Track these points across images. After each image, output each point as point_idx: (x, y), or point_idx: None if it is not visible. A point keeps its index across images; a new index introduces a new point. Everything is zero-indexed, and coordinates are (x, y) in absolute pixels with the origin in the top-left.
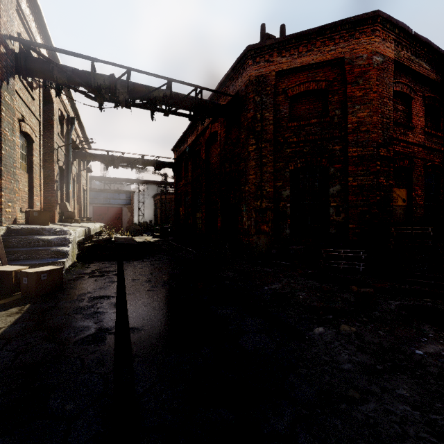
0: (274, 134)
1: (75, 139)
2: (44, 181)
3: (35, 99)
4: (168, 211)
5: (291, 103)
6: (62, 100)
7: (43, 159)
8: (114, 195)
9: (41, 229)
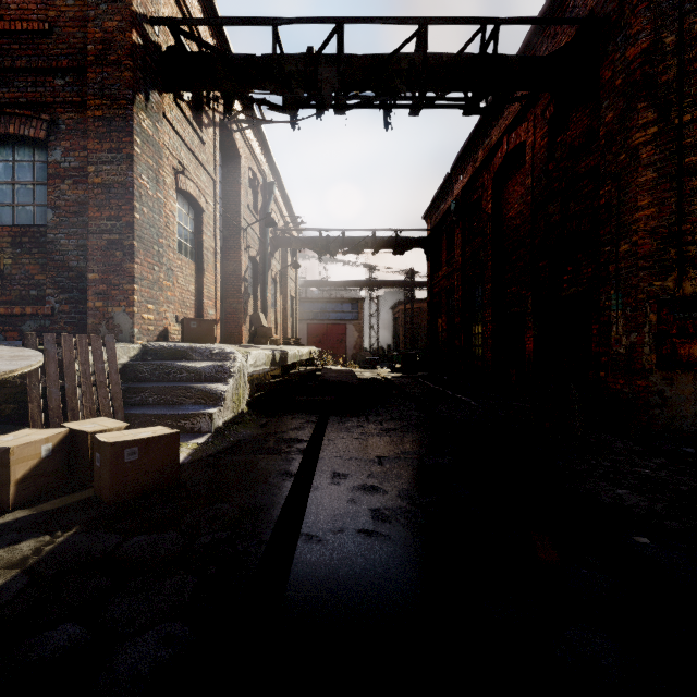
0: None
1: (277, 218)
2: (228, 280)
3: (205, 142)
4: (416, 329)
5: None
6: (254, 155)
7: (227, 246)
8: (335, 306)
9: (189, 350)
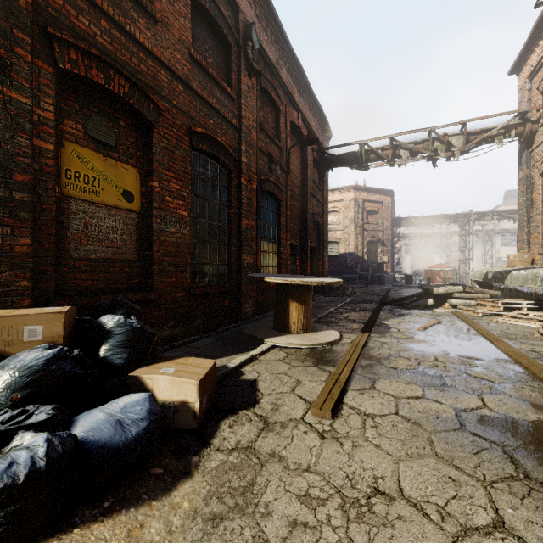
0: None
1: None
2: None
3: None
4: None
5: None
6: None
7: None
8: None
9: None
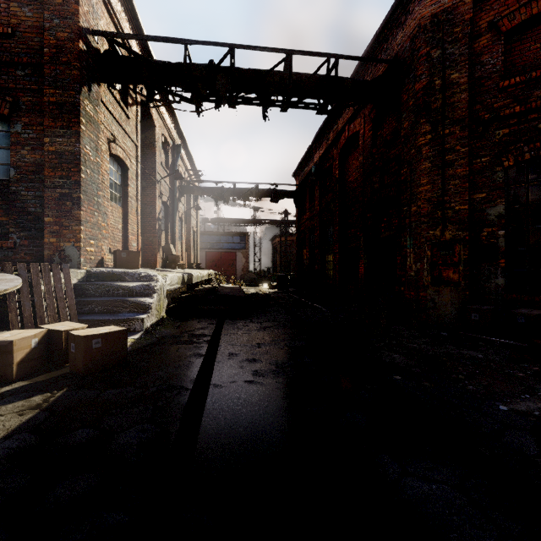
0: (469, 109)
1: (182, 171)
2: (145, 219)
3: (130, 117)
4: (289, 256)
5: (507, 45)
6: (165, 124)
7: (145, 193)
8: (228, 238)
9: (123, 274)
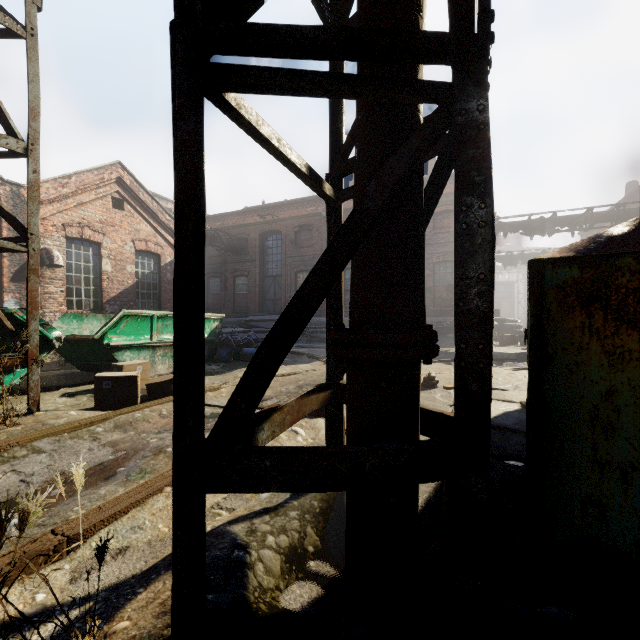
0: None
1: None
2: None
3: None
4: None
5: None
6: None
7: None
8: None
9: (504, 320)
